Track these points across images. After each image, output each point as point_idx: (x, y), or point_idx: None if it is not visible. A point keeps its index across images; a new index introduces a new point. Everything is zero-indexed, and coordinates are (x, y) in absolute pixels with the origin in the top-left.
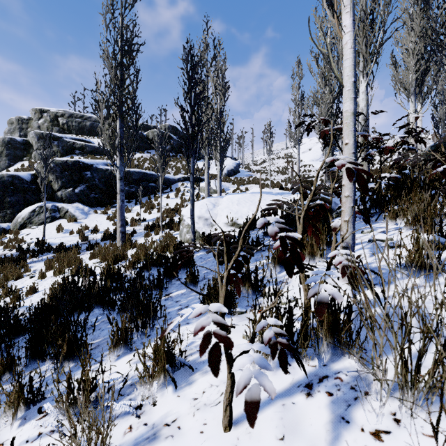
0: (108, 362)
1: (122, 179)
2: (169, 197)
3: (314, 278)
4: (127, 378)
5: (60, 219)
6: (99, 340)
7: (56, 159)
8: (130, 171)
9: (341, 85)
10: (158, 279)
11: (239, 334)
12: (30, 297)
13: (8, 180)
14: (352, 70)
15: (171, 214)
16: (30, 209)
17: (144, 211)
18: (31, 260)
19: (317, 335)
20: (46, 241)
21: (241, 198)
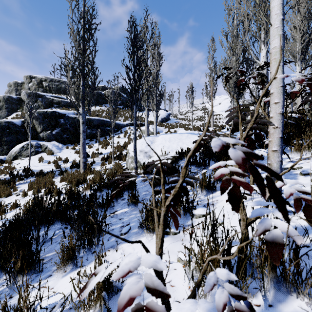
0: (55, 278)
1: (84, 123)
2: (120, 137)
3: (260, 211)
4: (65, 304)
5: (41, 152)
6: (53, 253)
7: (39, 110)
8: (92, 119)
9: (269, 23)
10: (106, 200)
11: (174, 256)
12: (12, 211)
13: (5, 125)
14: (281, 8)
15: (121, 149)
16: (20, 145)
17: (101, 147)
18: (19, 182)
19: (262, 273)
20: (30, 168)
21: (171, 137)
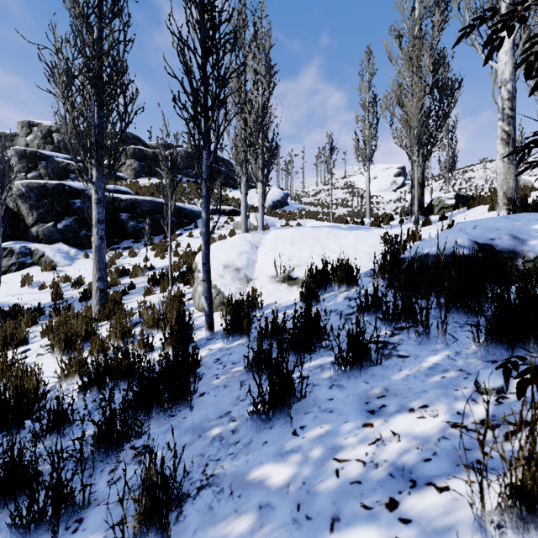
0: None
1: (100, 202)
2: (193, 236)
3: None
4: None
5: (32, 266)
6: None
7: (29, 181)
8: (139, 200)
9: None
10: (52, 484)
11: None
12: None
13: None
14: None
15: (190, 260)
16: None
17: (155, 255)
18: None
19: None
20: None
21: (296, 235)
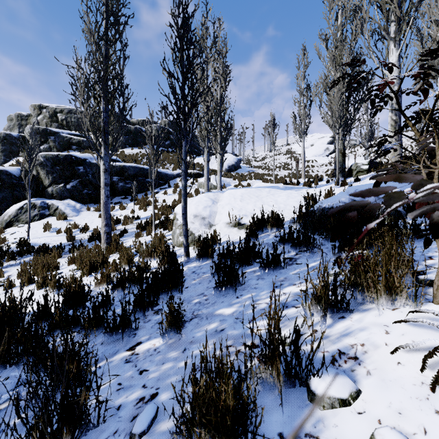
0: None
1: (107, 171)
2: (167, 193)
3: None
4: None
5: (49, 216)
6: None
7: (46, 153)
8: (126, 166)
9: None
10: (122, 317)
11: None
12: None
13: None
14: None
15: (167, 212)
16: (17, 206)
17: (139, 208)
18: (8, 263)
19: None
20: (29, 241)
21: (245, 193)
